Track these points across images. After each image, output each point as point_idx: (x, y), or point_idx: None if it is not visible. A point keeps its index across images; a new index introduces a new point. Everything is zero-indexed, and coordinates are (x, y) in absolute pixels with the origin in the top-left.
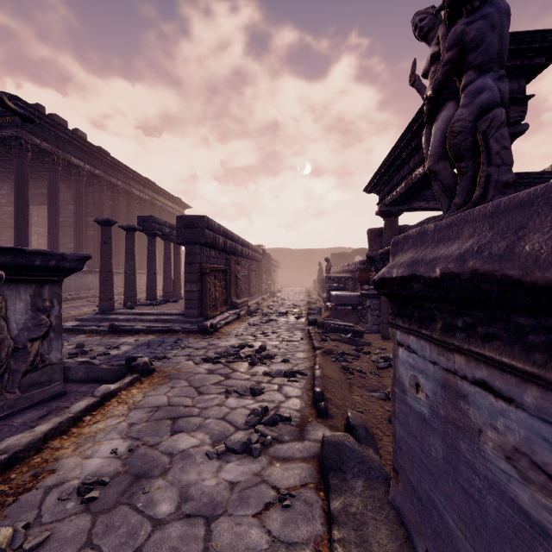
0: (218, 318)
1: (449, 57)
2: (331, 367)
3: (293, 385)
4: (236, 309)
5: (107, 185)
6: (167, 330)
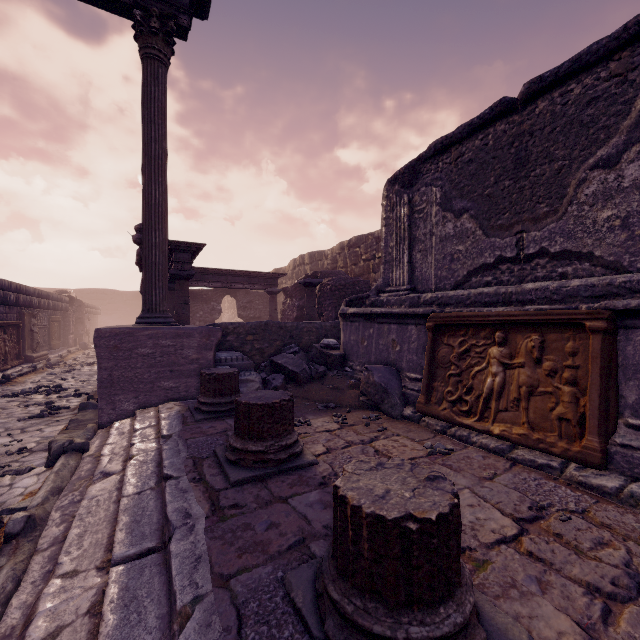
0: (10, 372)
1: (137, 258)
2: None
3: (78, 398)
4: (32, 363)
5: None
6: None
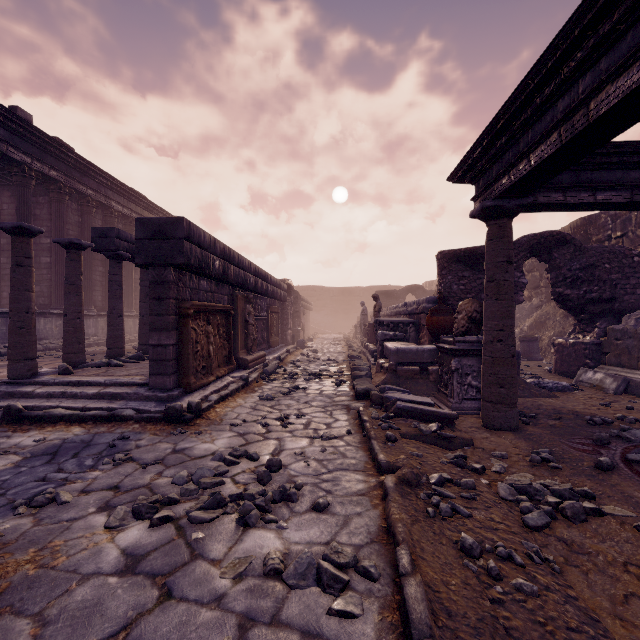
0: (211, 388)
1: None
2: (435, 546)
3: (345, 637)
4: (246, 369)
5: (72, 195)
6: (109, 417)
